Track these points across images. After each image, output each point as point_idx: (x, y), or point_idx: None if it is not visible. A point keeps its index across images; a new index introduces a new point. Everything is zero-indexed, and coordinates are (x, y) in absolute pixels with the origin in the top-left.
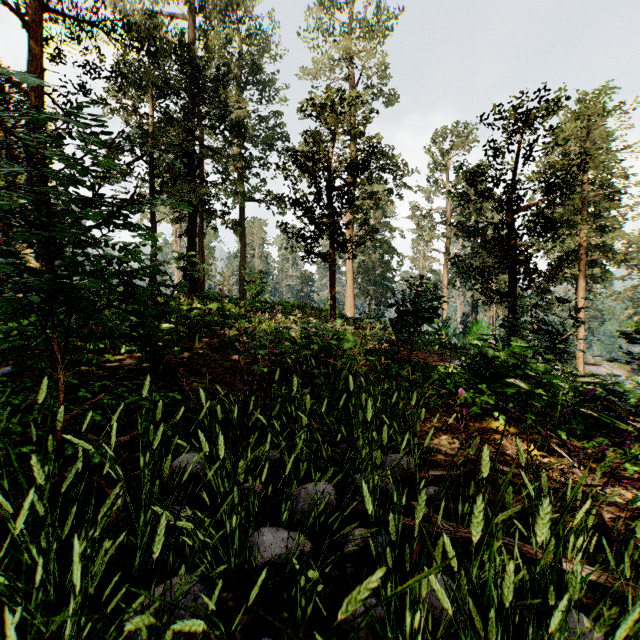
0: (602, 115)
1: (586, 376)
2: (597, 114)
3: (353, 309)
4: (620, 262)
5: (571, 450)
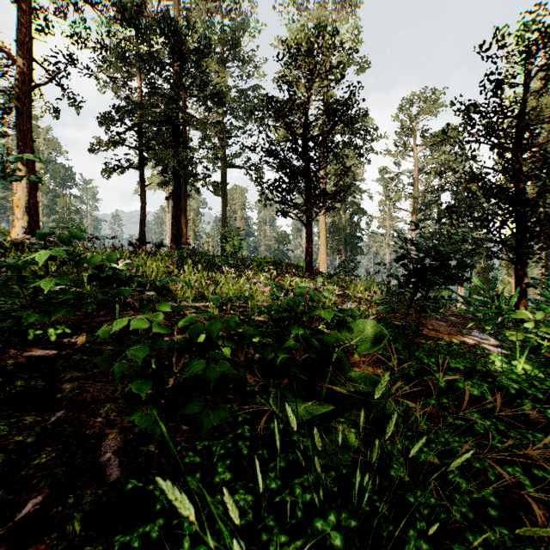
0: None
1: None
2: None
3: (326, 265)
4: None
5: None
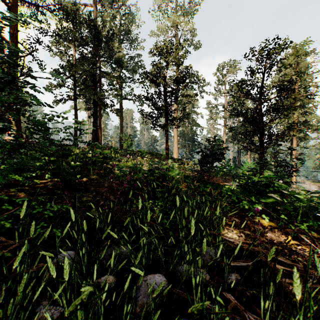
0: (305, 55)
1: (315, 193)
2: (303, 54)
3: (177, 154)
4: (314, 130)
5: (314, 240)
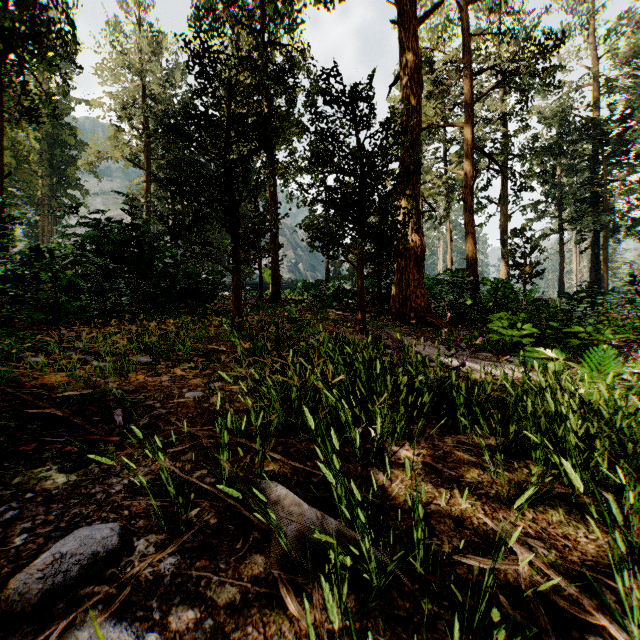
0: None
1: None
2: None
3: None
4: None
5: None
